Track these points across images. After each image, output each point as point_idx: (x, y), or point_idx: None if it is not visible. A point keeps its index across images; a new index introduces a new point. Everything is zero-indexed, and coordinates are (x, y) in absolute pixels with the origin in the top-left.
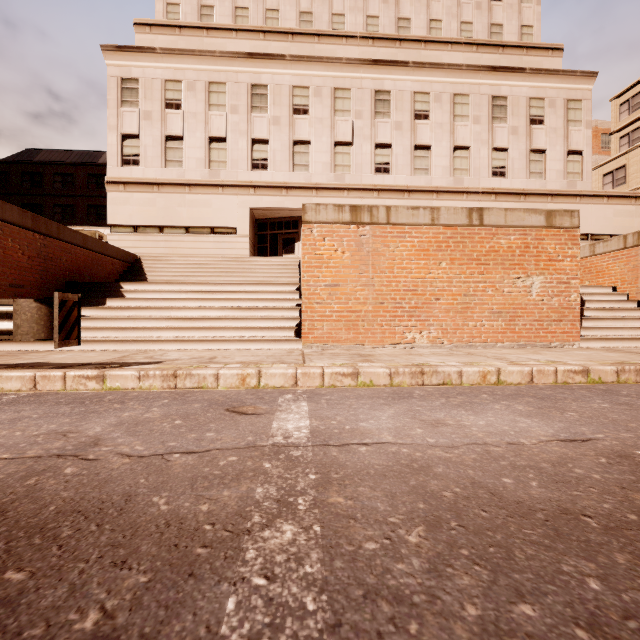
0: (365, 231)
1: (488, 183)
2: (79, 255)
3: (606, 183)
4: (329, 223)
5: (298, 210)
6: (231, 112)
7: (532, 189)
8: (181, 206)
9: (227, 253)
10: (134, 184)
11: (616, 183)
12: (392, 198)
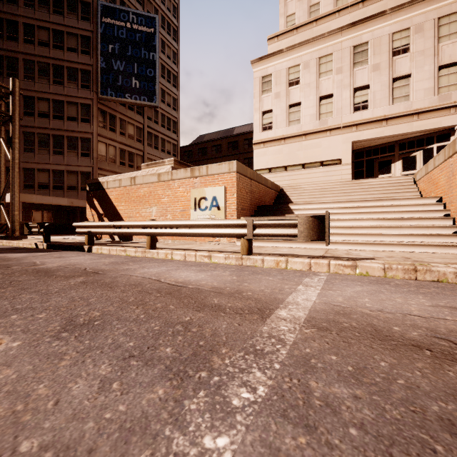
0: None
1: None
2: (261, 189)
3: None
4: None
5: (396, 136)
6: (336, 73)
7: None
8: (299, 150)
9: (333, 179)
10: (269, 142)
11: None
12: None
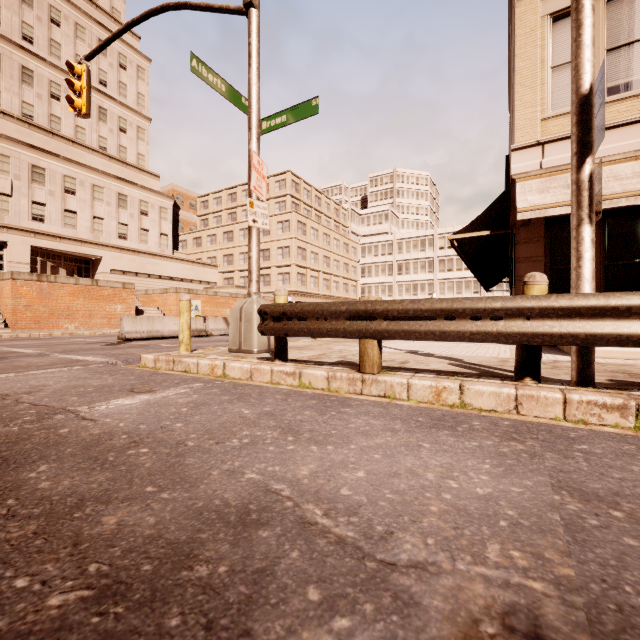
0: (45, 285)
1: (116, 242)
2: None
3: (194, 243)
4: (26, 280)
5: None
6: None
7: (142, 250)
8: None
9: None
10: None
11: (198, 245)
12: (47, 240)
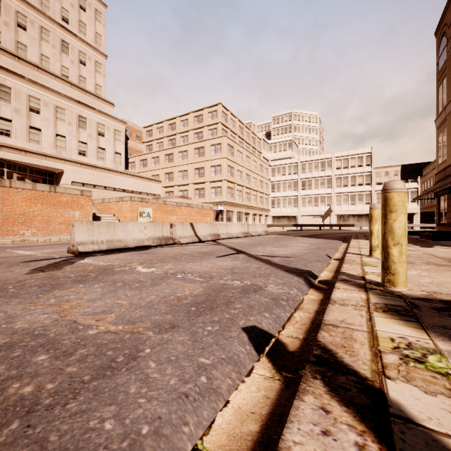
0: None
1: (77, 157)
2: None
3: (141, 164)
4: None
5: None
6: None
7: (99, 165)
8: None
9: None
10: None
11: (144, 165)
12: (13, 152)
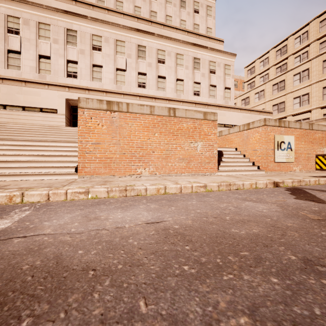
0: (115, 115)
1: (192, 98)
2: None
3: (242, 103)
4: (94, 109)
5: None
6: (53, 42)
7: (210, 103)
8: (19, 93)
9: (51, 124)
10: None
11: (246, 104)
12: (147, 101)
